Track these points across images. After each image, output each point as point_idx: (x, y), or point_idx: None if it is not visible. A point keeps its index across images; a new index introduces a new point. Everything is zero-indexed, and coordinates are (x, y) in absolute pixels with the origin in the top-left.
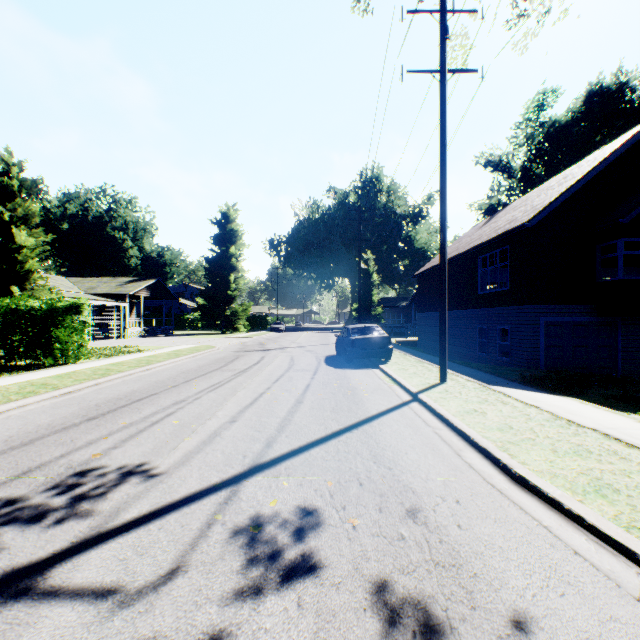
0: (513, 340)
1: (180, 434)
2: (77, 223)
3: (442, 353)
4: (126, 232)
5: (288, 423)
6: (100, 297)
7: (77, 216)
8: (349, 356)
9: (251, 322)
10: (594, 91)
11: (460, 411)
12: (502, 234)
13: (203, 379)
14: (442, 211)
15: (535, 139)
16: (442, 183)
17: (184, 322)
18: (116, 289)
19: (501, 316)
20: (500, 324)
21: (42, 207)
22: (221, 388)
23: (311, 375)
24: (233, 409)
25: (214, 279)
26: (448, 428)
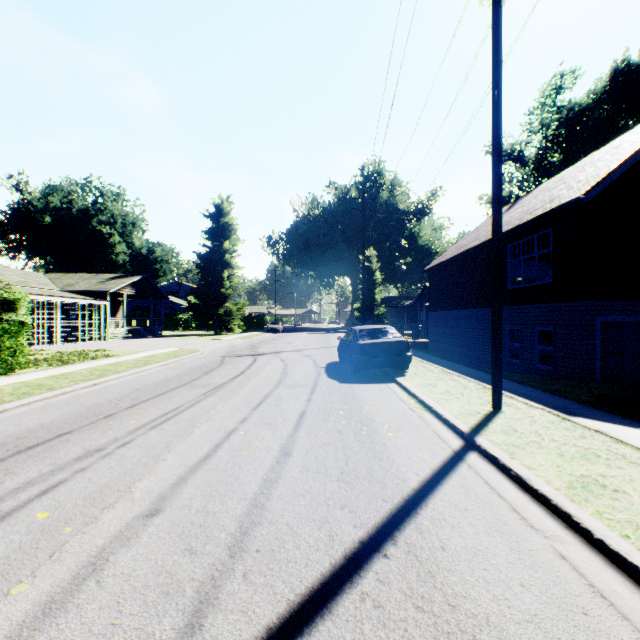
0: (559, 345)
1: (16, 566)
2: (60, 216)
3: (496, 368)
4: (113, 226)
5: (257, 520)
6: (77, 295)
7: (61, 209)
8: (356, 365)
9: (247, 322)
10: (619, 70)
11: (575, 486)
12: (544, 214)
13: (157, 402)
14: (496, 162)
15: (550, 126)
16: (496, 122)
17: (177, 322)
18: (96, 286)
19: (540, 315)
20: (539, 325)
21: (22, 199)
22: (174, 420)
23: (307, 394)
24: (169, 473)
25: (207, 276)
26: (577, 537)
